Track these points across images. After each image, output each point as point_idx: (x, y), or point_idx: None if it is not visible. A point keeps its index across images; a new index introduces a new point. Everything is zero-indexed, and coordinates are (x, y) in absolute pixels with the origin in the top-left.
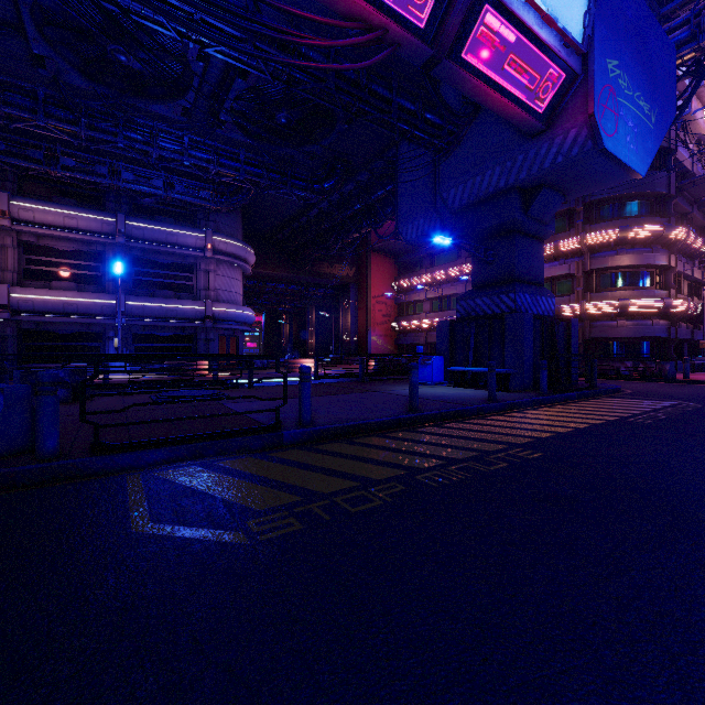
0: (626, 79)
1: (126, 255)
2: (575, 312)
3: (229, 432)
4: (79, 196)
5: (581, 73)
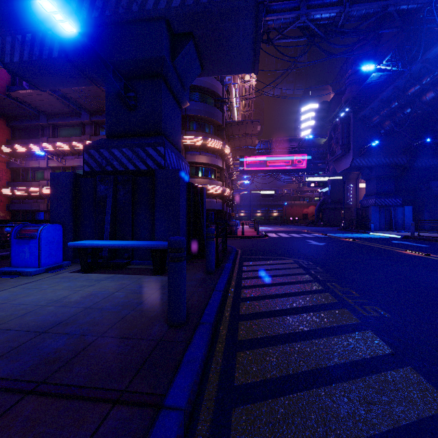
0: None
1: None
2: None
3: None
4: None
5: None
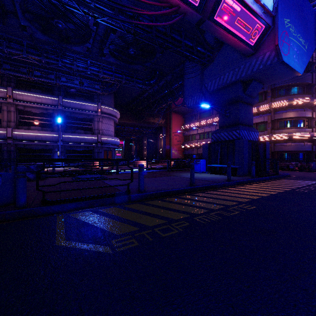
0: (293, 28)
1: (62, 114)
2: (267, 139)
3: (105, 195)
4: (42, 88)
5: (271, 25)
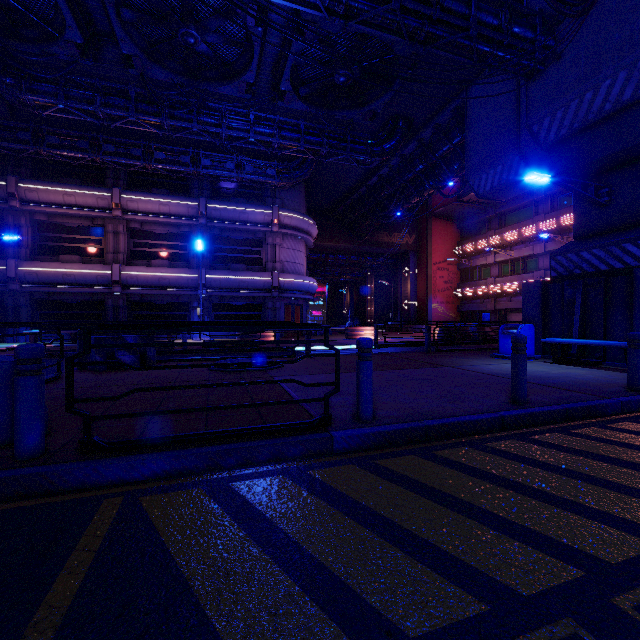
0: None
1: (207, 234)
2: None
3: (260, 429)
4: (172, 186)
5: None
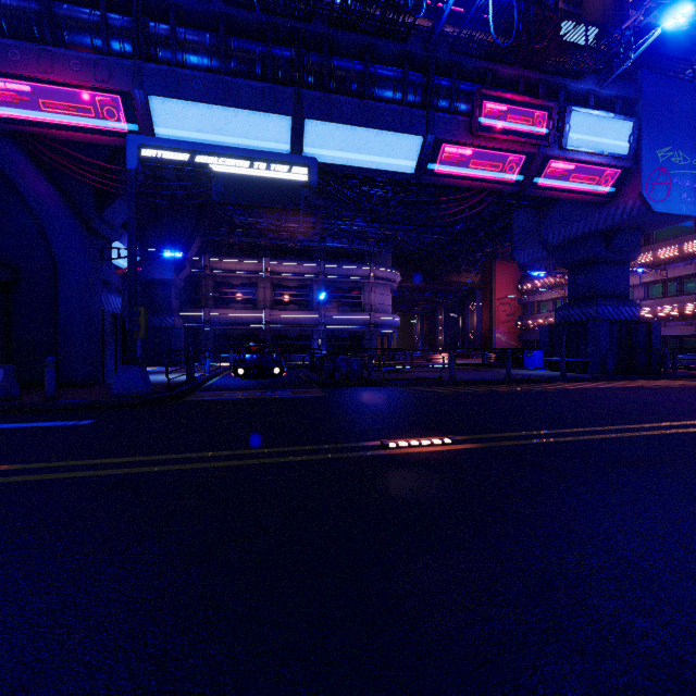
0: (681, 155)
1: (323, 286)
2: None
3: (423, 378)
4: (299, 252)
5: (633, 166)
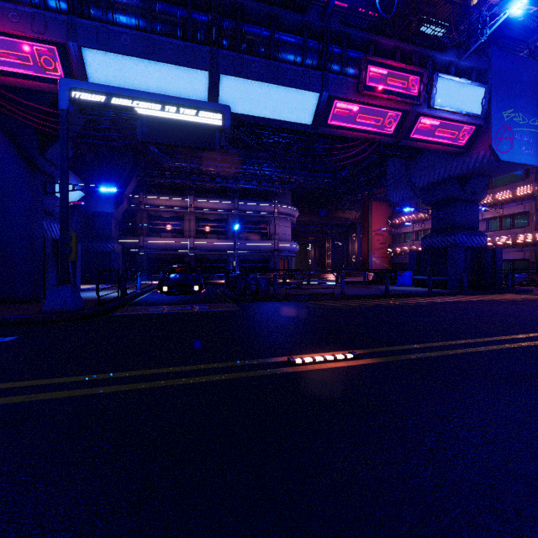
0: (521, 116)
1: (237, 219)
2: (528, 239)
3: (319, 294)
4: (217, 192)
5: (484, 124)
